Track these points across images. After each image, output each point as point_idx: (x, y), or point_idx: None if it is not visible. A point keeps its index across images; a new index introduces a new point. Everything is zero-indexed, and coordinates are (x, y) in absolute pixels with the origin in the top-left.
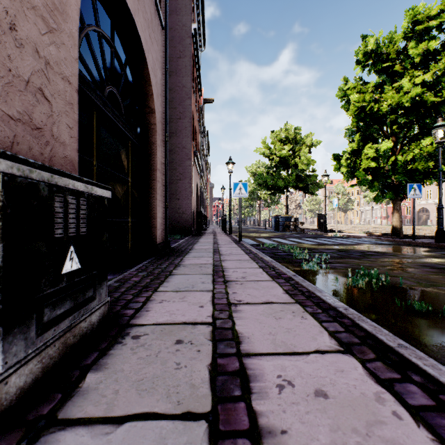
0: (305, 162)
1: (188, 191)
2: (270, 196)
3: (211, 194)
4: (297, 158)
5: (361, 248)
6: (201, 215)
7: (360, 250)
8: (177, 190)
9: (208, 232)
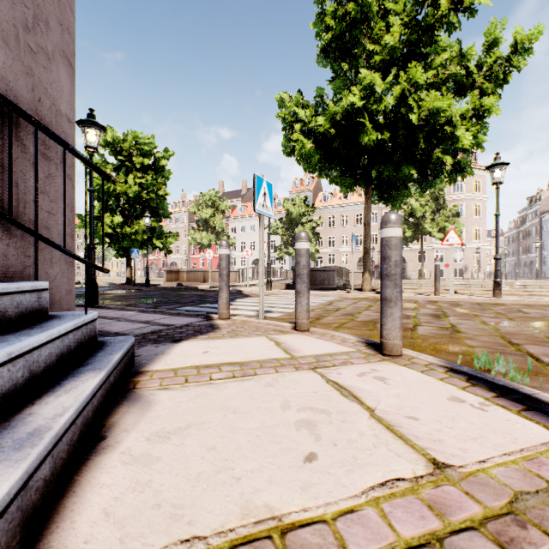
0: None
1: None
2: None
3: None
4: None
5: None
6: None
7: None
8: None
9: None
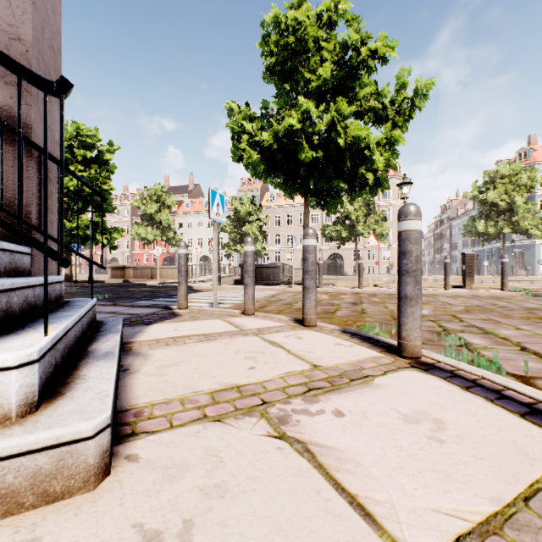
0: None
1: None
2: None
3: None
4: None
5: None
6: None
7: None
8: None
9: None
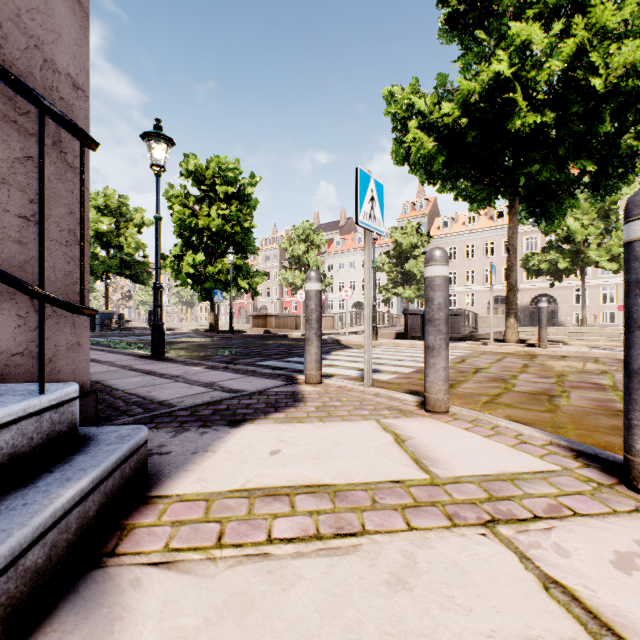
0: (134, 245)
1: None
2: None
3: None
4: (122, 238)
5: (174, 340)
6: None
7: (172, 341)
8: None
9: None
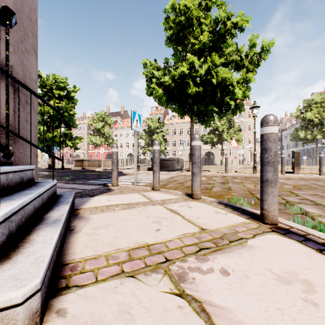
0: None
1: None
2: None
3: None
4: None
5: None
6: None
7: None
8: None
9: None
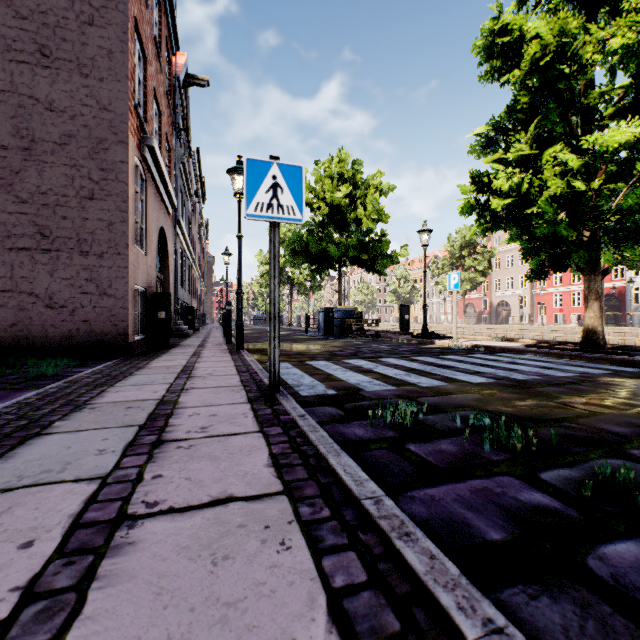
0: (375, 216)
1: (119, 232)
2: (314, 274)
3: (211, 273)
4: (360, 210)
5: None
6: (167, 301)
7: None
8: (82, 228)
9: (189, 342)
